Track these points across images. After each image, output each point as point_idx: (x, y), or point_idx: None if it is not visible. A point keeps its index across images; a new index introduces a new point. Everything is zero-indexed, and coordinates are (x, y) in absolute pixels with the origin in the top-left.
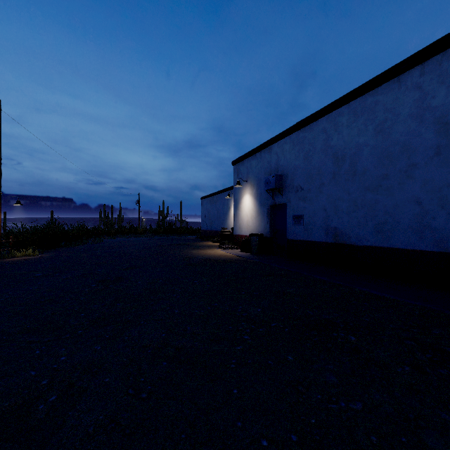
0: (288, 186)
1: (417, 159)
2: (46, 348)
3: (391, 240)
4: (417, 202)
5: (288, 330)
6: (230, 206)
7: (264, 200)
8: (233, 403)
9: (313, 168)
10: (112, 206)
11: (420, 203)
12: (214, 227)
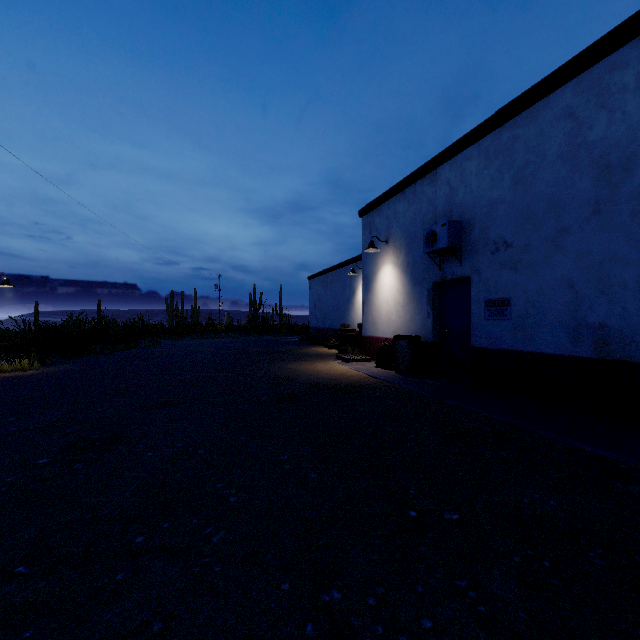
0: (475, 243)
1: None
2: None
3: None
4: None
5: None
6: (355, 288)
7: (420, 274)
8: None
9: (539, 198)
10: (182, 293)
11: None
12: (329, 323)
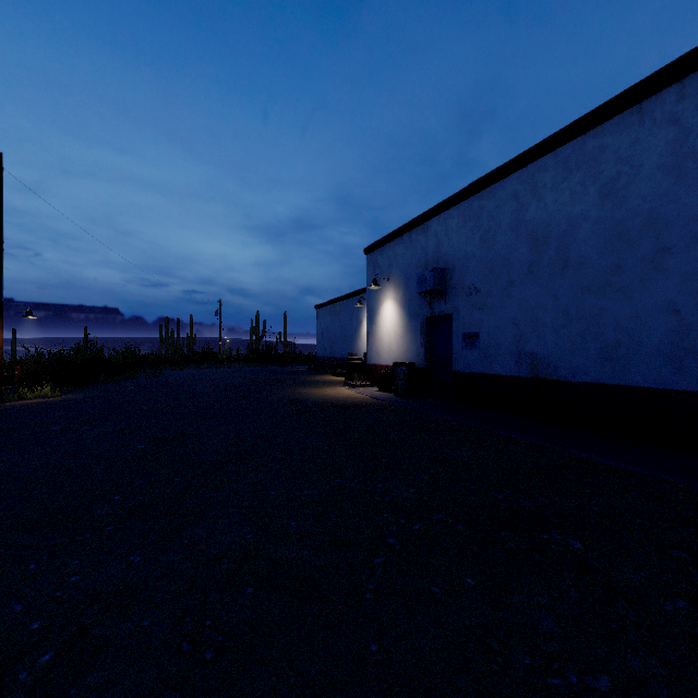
0: (455, 287)
1: (672, 240)
2: (47, 559)
3: (627, 373)
4: (672, 310)
5: (463, 528)
6: (361, 319)
7: (415, 309)
8: (371, 672)
9: (497, 257)
10: (178, 320)
11: (677, 312)
12: (337, 352)
